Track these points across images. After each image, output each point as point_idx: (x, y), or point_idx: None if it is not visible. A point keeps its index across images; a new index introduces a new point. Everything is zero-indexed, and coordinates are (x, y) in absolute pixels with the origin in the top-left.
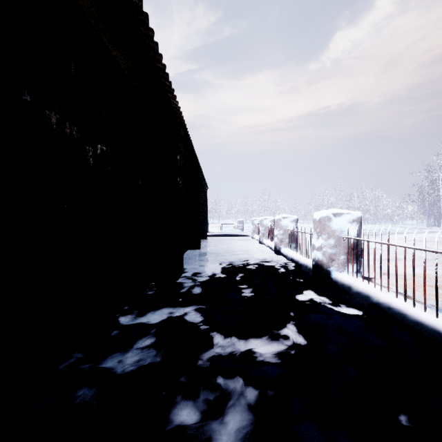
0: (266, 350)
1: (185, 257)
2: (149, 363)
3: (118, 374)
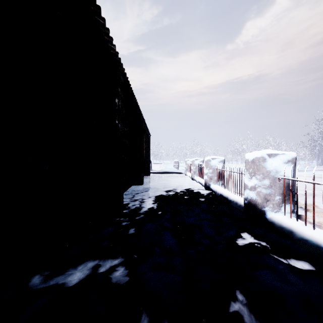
0: None
1: (129, 192)
2: None
3: None
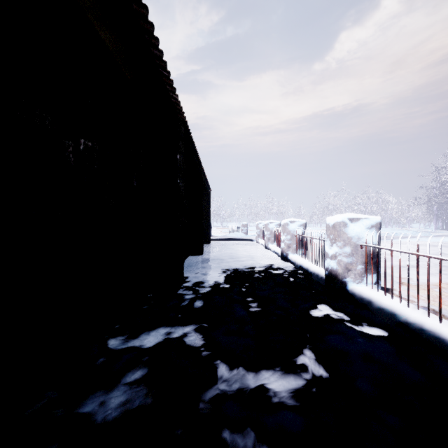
0: (281, 386)
1: (186, 263)
2: (137, 407)
3: (97, 425)
